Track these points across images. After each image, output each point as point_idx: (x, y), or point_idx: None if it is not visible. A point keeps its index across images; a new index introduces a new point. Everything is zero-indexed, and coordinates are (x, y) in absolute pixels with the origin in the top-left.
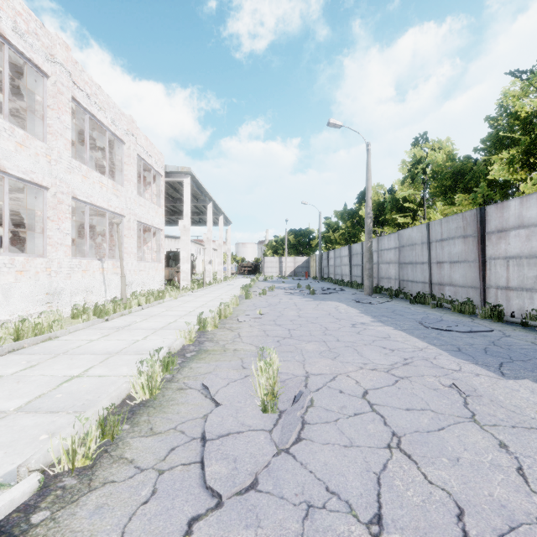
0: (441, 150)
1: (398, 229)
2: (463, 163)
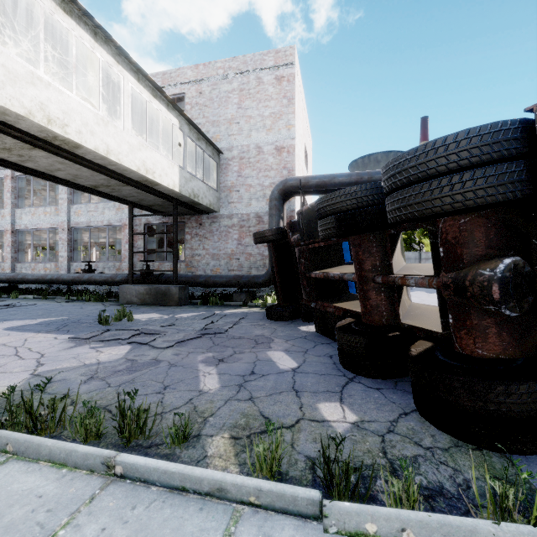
0: None
1: None
2: None
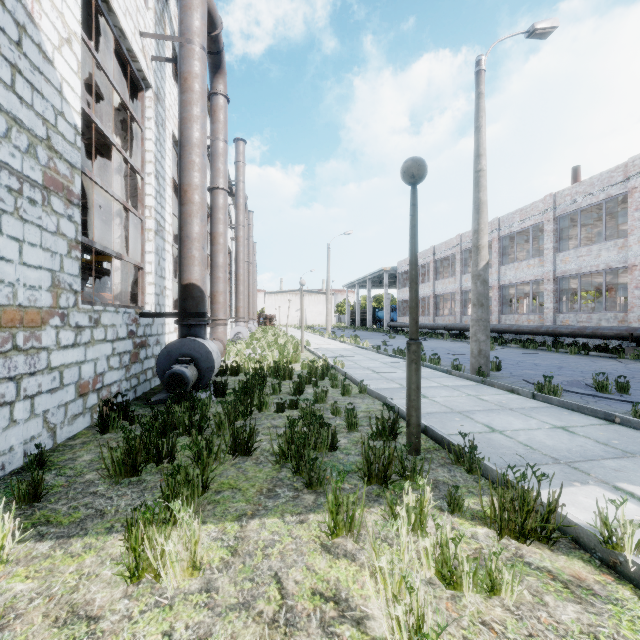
0: None
1: None
2: None
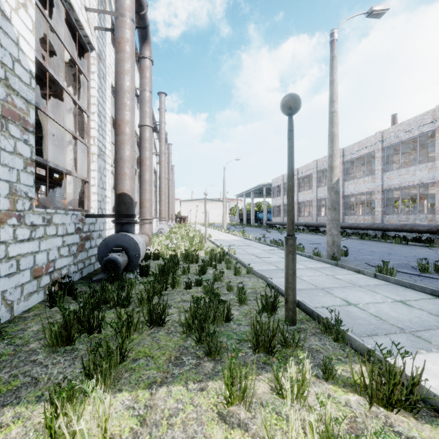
0: None
1: None
2: None
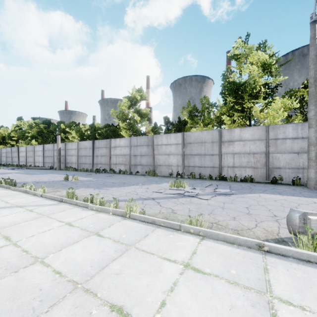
0: (26, 124)
1: (11, 145)
2: (25, 132)
